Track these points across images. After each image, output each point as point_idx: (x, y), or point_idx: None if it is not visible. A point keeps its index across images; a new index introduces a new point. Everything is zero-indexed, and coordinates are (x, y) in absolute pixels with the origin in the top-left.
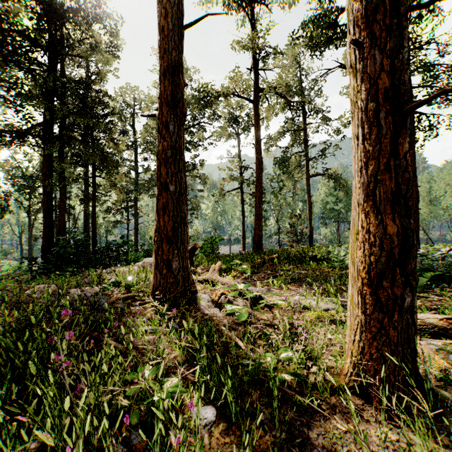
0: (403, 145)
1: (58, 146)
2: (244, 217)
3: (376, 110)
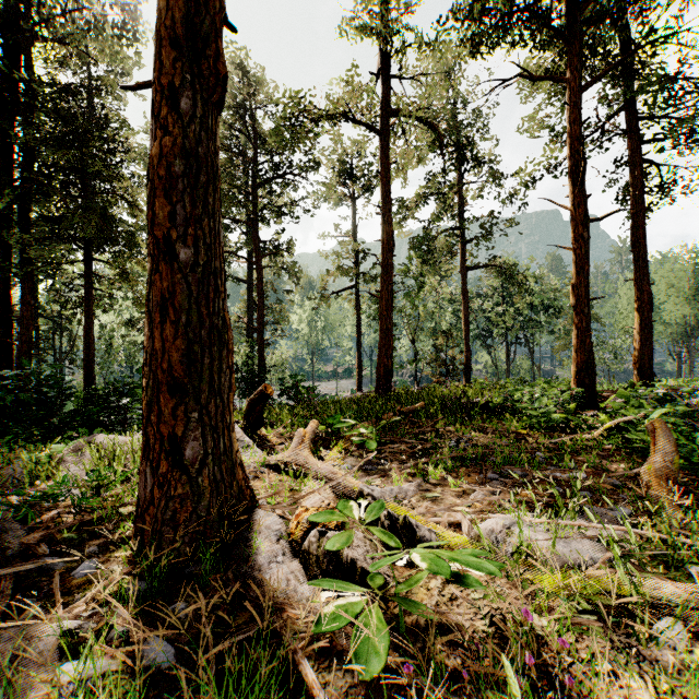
0: None
1: (17, 201)
2: (359, 335)
3: None
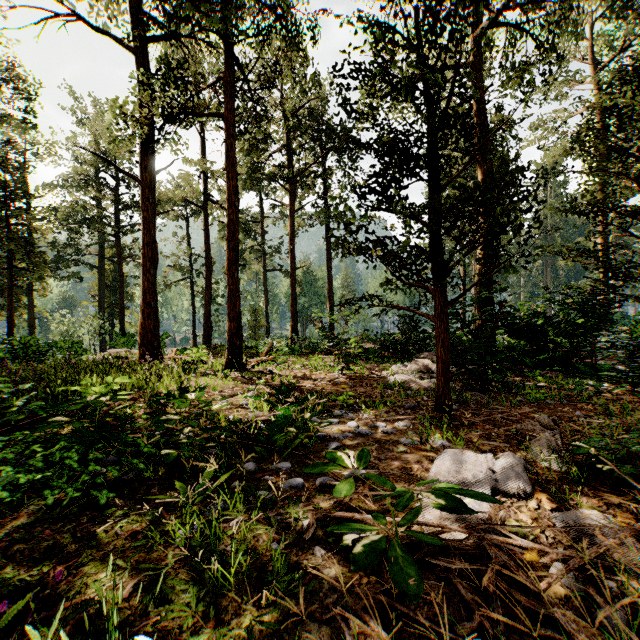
0: (238, 303)
1: None
2: (194, 311)
3: (230, 294)
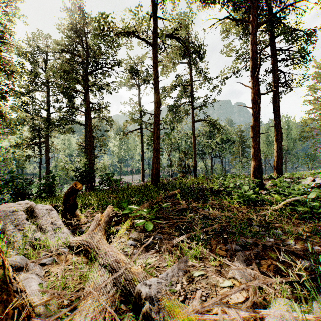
0: None
1: None
2: (143, 152)
3: None
